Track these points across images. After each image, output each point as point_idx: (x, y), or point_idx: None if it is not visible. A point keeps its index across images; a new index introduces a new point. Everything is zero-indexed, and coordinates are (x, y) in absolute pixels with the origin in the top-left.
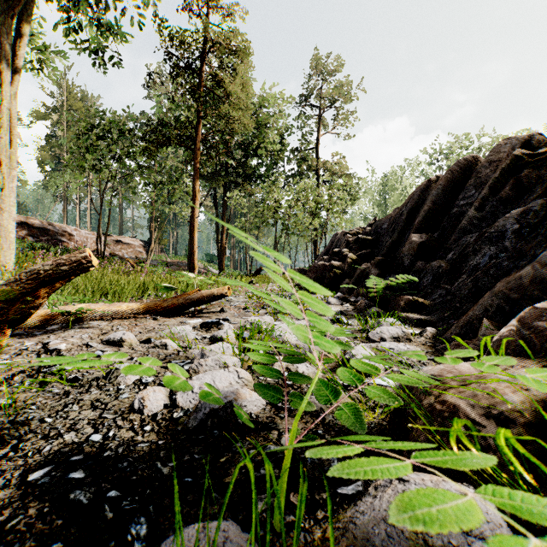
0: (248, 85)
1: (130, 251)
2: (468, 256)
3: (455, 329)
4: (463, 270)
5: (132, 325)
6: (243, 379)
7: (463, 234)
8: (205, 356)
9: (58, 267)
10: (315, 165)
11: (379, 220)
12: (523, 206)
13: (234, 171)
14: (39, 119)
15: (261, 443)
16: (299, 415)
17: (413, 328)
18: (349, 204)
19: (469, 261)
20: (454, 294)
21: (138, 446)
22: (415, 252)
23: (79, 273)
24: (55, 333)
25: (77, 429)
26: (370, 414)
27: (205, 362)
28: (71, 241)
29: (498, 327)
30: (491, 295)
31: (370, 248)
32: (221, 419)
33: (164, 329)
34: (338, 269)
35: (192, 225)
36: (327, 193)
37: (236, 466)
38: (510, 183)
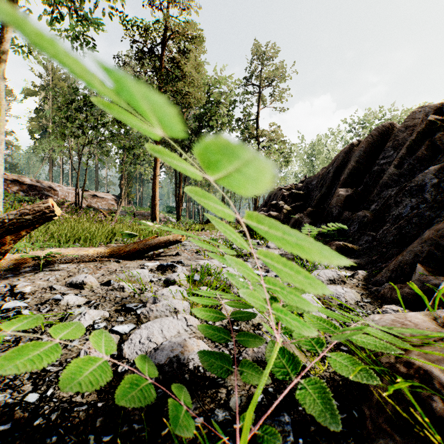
0: (200, 67)
1: (104, 204)
2: (391, 207)
3: (385, 272)
4: (386, 219)
5: (97, 267)
6: (191, 326)
7: (384, 188)
8: (157, 300)
9: (23, 216)
10: (256, 133)
11: (309, 177)
12: (438, 163)
13: (189, 138)
14: (30, 95)
15: (208, 405)
16: (254, 405)
17: (344, 270)
18: (283, 165)
19: (392, 211)
20: (379, 240)
21: (74, 411)
22: (342, 204)
23: (44, 221)
24: (26, 276)
25: (15, 386)
26: (320, 367)
27: (156, 308)
28: (55, 195)
29: (430, 272)
30: (418, 242)
31: (302, 201)
32: (167, 375)
33: (124, 271)
34: (276, 218)
35: (154, 182)
36: (266, 156)
37: (179, 441)
38: (425, 144)
